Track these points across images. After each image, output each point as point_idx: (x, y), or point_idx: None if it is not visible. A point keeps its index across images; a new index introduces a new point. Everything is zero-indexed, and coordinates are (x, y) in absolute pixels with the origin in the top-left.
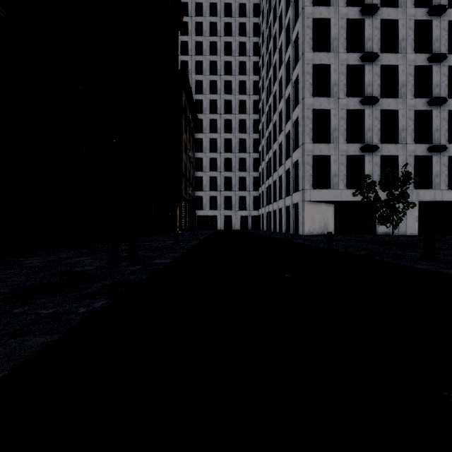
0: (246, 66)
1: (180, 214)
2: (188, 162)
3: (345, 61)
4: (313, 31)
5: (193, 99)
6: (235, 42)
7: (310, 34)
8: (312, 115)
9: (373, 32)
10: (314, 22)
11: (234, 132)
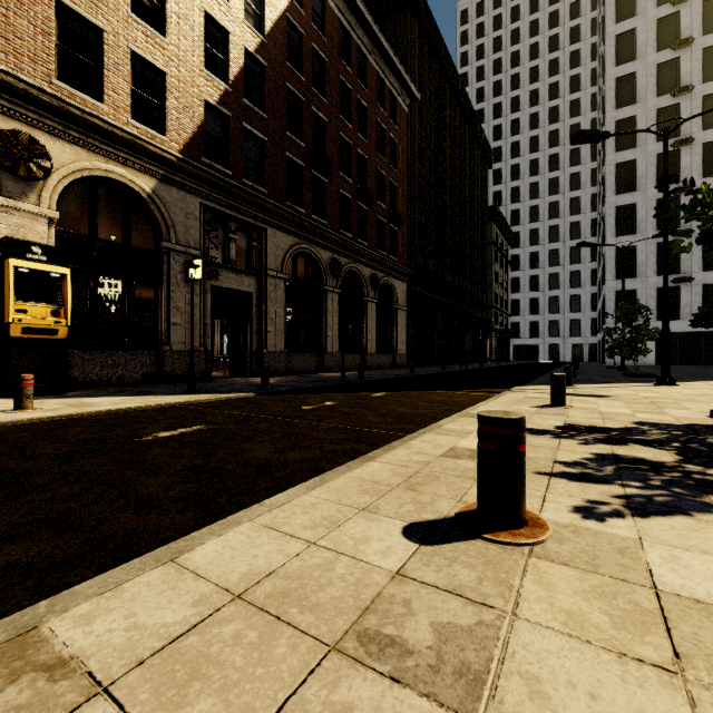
0: (580, 153)
1: (490, 345)
2: (500, 289)
3: (655, 196)
4: (617, 174)
5: (505, 222)
6: (564, 127)
7: (612, 179)
8: (616, 253)
9: (691, 160)
10: (618, 165)
11: (563, 240)
